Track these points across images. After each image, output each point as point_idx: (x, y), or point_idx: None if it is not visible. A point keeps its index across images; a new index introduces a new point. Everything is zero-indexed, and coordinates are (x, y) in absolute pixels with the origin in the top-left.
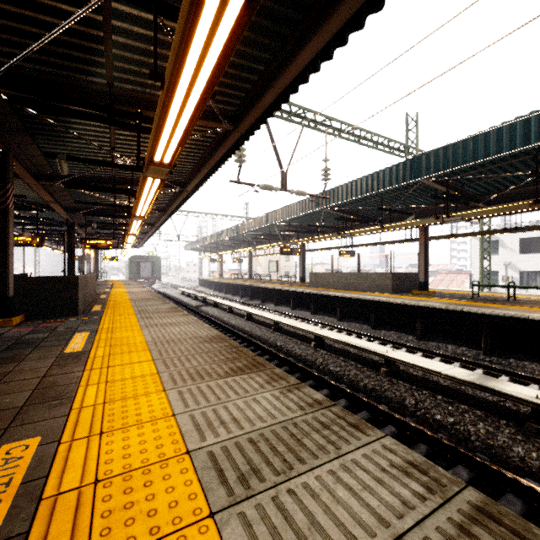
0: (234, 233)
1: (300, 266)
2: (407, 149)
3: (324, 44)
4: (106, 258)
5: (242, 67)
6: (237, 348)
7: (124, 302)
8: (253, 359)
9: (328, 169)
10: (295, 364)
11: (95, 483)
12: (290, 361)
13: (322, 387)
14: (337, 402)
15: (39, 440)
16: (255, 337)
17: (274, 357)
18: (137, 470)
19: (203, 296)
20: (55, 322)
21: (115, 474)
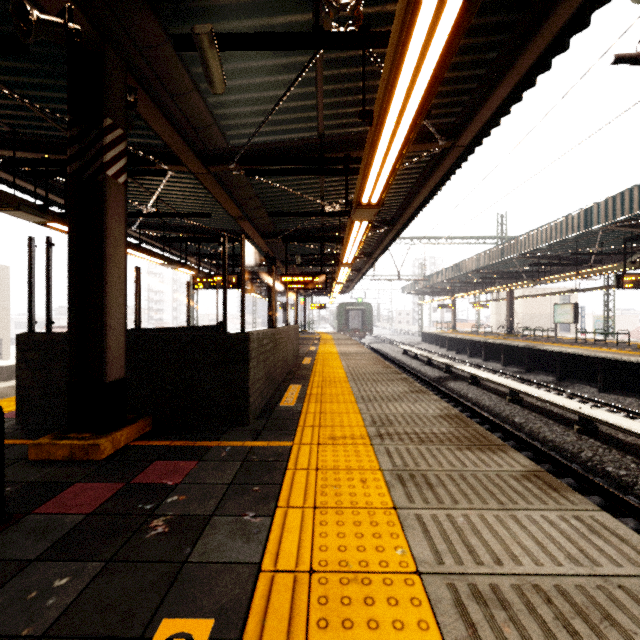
0: (493, 258)
1: None
2: None
3: None
4: (314, 306)
5: None
6: None
7: (337, 380)
8: None
9: None
10: None
11: None
12: None
13: None
14: None
15: None
16: None
17: None
18: None
19: (446, 362)
20: (186, 456)
21: None
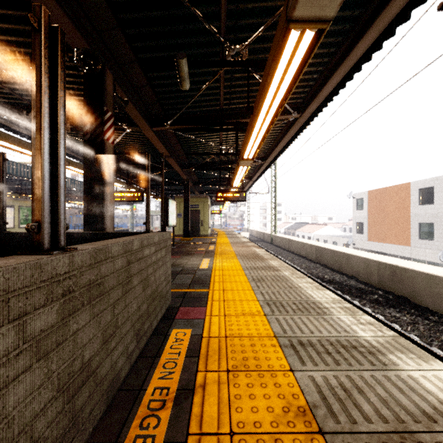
0: None
1: None
2: None
3: None
4: None
5: None
6: None
7: None
8: None
9: None
10: None
11: None
12: None
13: None
14: None
15: None
16: None
17: None
18: None
19: None
20: None
21: None
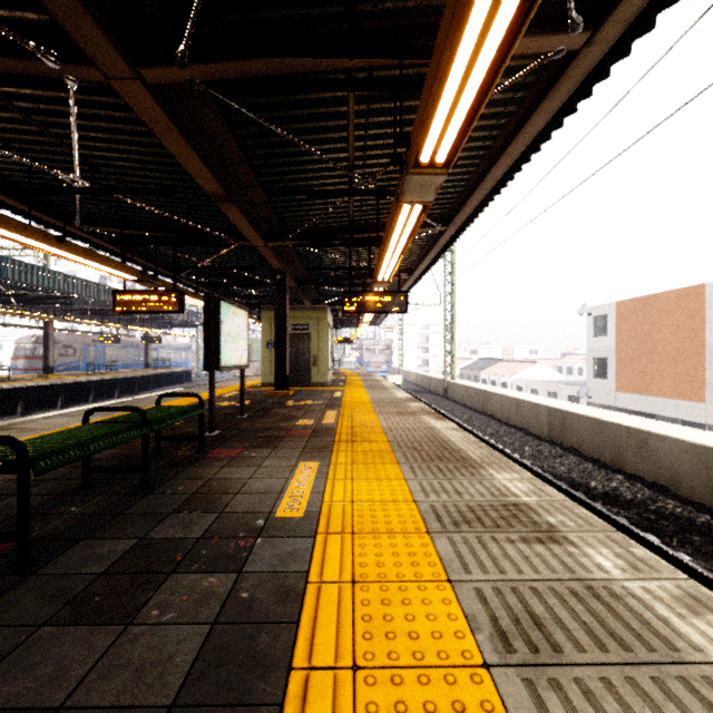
0: None
1: None
2: None
3: None
4: None
5: None
6: None
7: None
8: None
9: None
10: None
11: None
12: None
13: None
14: None
15: None
16: None
17: None
18: None
19: None
20: None
21: None
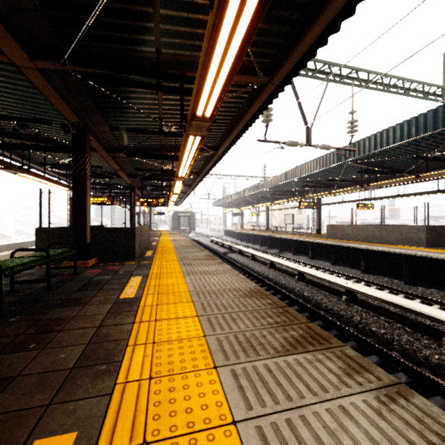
0: (254, 190)
1: (316, 218)
2: (444, 92)
3: None
4: (156, 213)
5: (284, 4)
6: (283, 308)
7: (169, 249)
8: (308, 326)
9: (355, 120)
10: (330, 320)
11: None
12: (323, 316)
13: (367, 351)
14: (395, 376)
15: (73, 438)
16: (280, 285)
17: (304, 308)
18: None
19: (229, 244)
20: (118, 265)
21: None
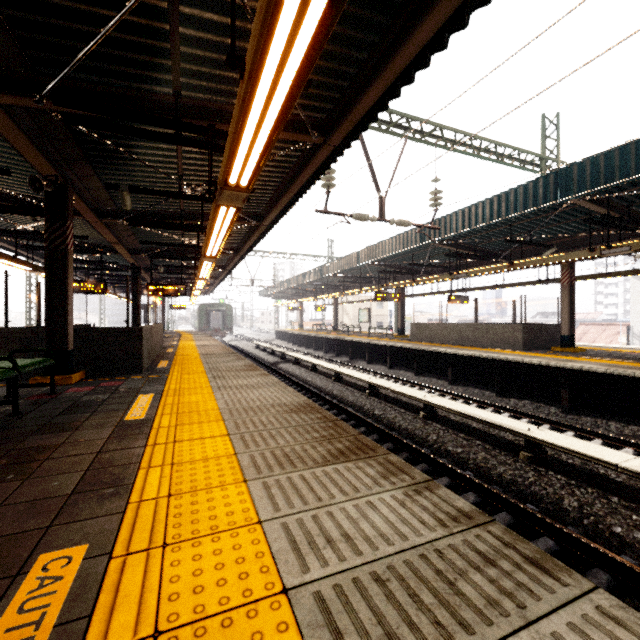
0: (317, 276)
1: (398, 315)
2: (543, 162)
3: (456, 7)
4: (174, 307)
5: (338, 57)
6: (333, 422)
7: (193, 357)
8: (357, 438)
9: (439, 191)
10: (401, 441)
11: (155, 636)
12: (394, 436)
13: (439, 474)
14: (464, 497)
15: (85, 549)
16: (346, 403)
17: (372, 430)
18: (214, 618)
19: (282, 351)
20: (117, 381)
21: (182, 622)
